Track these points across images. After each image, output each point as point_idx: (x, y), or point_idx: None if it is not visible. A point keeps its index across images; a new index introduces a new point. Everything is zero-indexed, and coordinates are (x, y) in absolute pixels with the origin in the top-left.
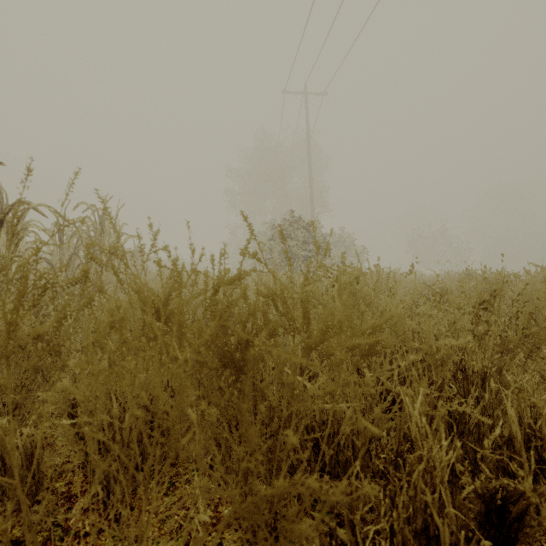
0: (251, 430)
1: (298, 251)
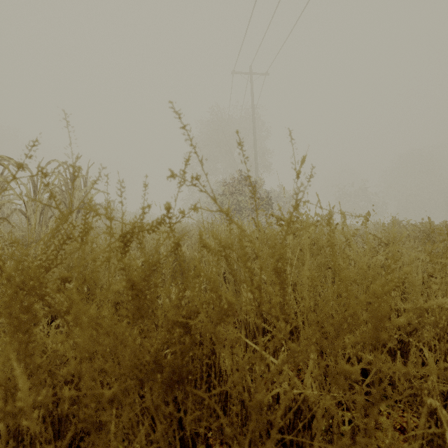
0: None
1: (245, 204)
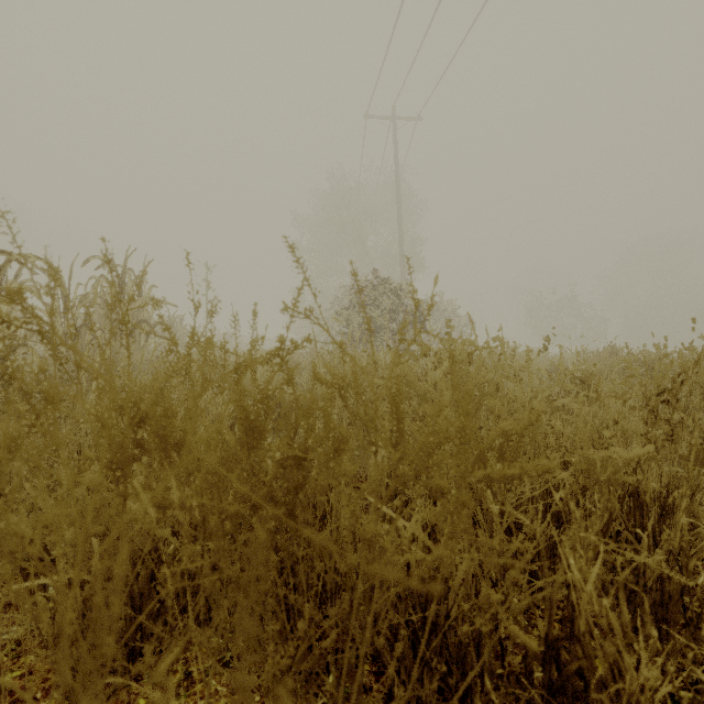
0: None
1: (384, 322)
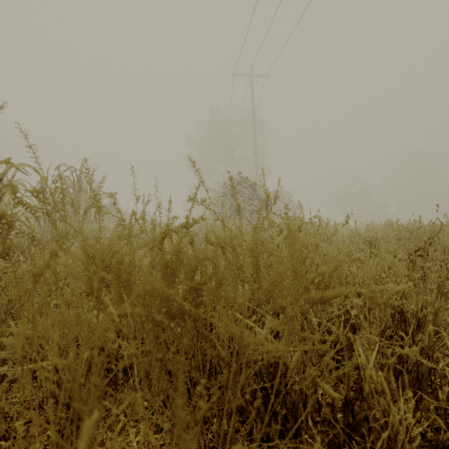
0: (186, 436)
1: (245, 206)
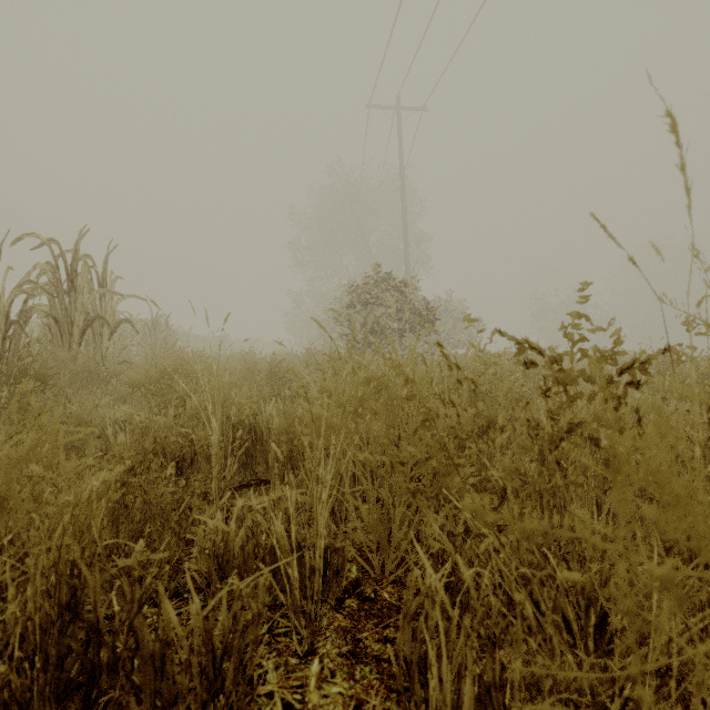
0: None
1: (390, 322)
